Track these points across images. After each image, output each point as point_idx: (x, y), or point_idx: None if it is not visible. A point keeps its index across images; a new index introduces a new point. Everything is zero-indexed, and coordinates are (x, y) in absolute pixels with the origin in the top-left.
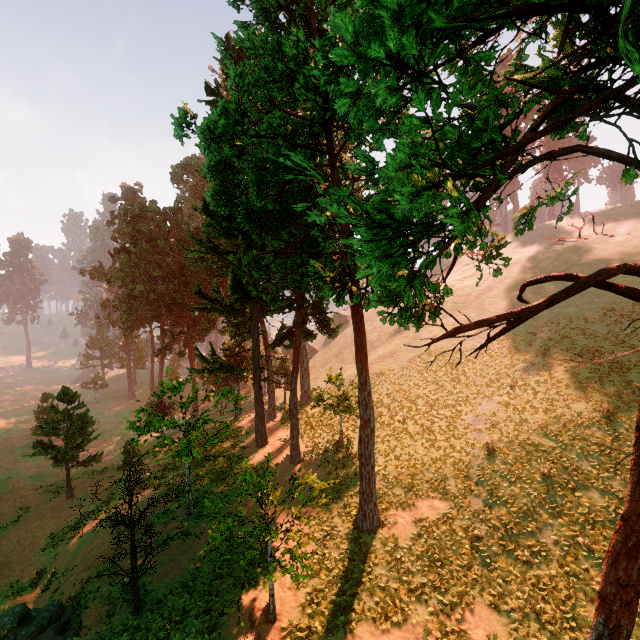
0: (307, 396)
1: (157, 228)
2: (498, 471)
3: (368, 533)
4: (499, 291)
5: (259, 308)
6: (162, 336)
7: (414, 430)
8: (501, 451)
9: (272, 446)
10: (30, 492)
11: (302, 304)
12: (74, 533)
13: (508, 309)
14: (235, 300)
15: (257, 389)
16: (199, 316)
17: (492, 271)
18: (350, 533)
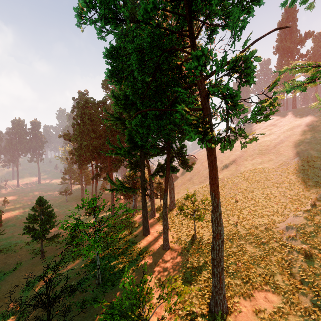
0: (173, 204)
1: (94, 112)
2: (319, 274)
3: (219, 318)
4: (289, 143)
5: (145, 153)
6: (96, 169)
7: (243, 232)
8: (317, 257)
9: (152, 236)
10: (24, 252)
11: (170, 150)
12: (39, 283)
13: (297, 153)
14: (130, 148)
15: (143, 201)
16: (115, 158)
17: (282, 131)
18: (205, 315)
